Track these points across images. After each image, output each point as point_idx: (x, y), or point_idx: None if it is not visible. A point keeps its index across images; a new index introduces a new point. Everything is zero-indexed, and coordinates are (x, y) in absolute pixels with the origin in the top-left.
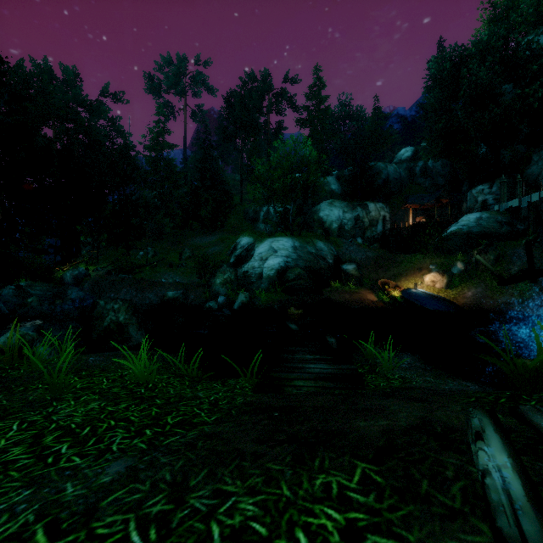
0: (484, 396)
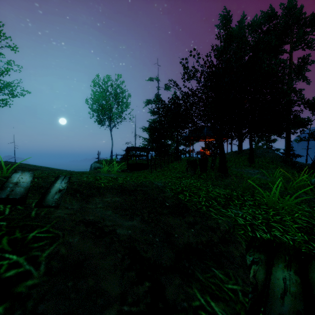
0: (8, 248)
